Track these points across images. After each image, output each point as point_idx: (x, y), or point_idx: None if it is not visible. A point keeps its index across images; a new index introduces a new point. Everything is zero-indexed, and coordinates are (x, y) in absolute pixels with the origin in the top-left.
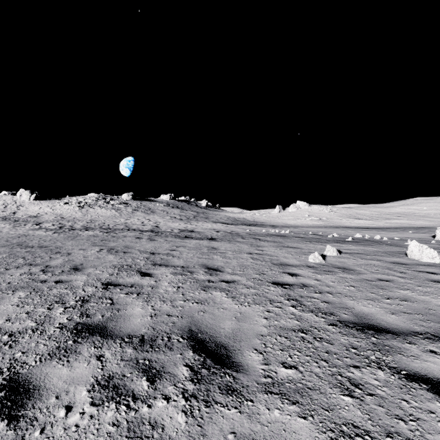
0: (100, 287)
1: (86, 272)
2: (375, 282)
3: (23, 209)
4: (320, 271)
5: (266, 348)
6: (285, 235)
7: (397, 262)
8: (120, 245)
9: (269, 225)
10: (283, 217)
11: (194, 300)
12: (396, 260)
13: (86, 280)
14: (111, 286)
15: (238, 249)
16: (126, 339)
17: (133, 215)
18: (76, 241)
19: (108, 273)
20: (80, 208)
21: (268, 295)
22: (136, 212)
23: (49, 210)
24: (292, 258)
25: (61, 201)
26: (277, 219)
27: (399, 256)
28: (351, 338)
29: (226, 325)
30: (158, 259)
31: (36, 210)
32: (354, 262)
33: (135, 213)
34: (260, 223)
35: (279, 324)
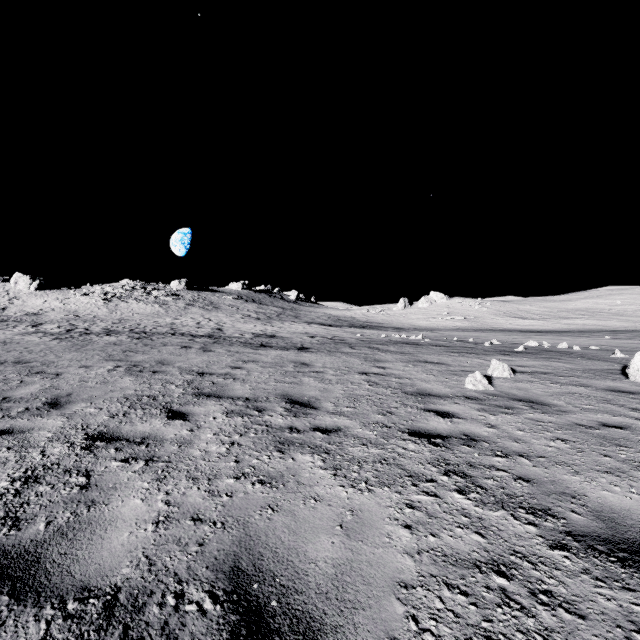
0: (79, 445)
1: (70, 411)
2: (599, 431)
3: (18, 303)
4: (490, 406)
5: (421, 635)
6: (417, 342)
7: (617, 389)
8: (151, 360)
9: (389, 328)
10: (410, 316)
11: (258, 477)
12: (612, 385)
13: (60, 429)
14: (101, 442)
15: (345, 366)
16: (72, 603)
17: (186, 312)
18: (82, 353)
19: (109, 412)
20: (106, 302)
21: (405, 463)
22: (191, 307)
23: (58, 304)
24: (436, 382)
25: (78, 292)
26: (401, 319)
27: (614, 377)
28: (621, 593)
29: (320, 550)
30: (207, 384)
31: (37, 305)
32: (543, 389)
33: (190, 309)
34: (377, 324)
35: (440, 546)
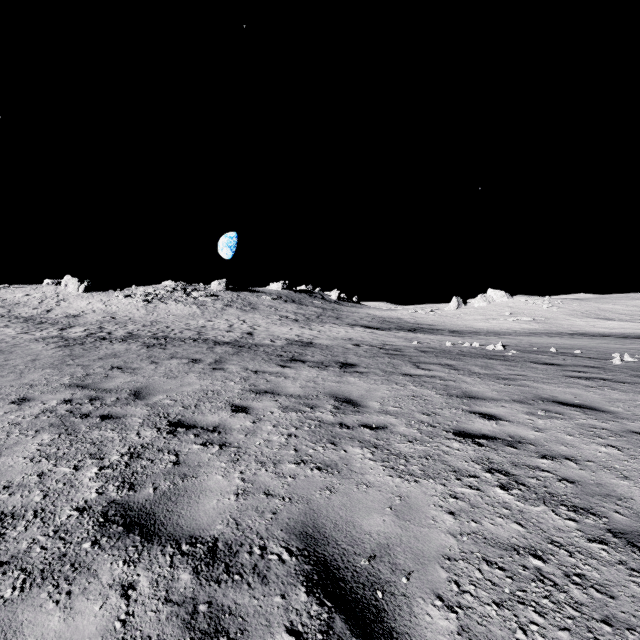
0: None
1: None
2: None
3: (64, 305)
4: None
5: None
6: (504, 356)
7: None
8: (129, 386)
9: (445, 331)
10: (465, 316)
11: None
12: None
13: None
14: None
15: (421, 411)
16: None
17: (222, 313)
18: (57, 370)
19: None
20: (146, 303)
21: None
22: (228, 308)
23: (100, 306)
24: None
25: (121, 293)
26: (455, 320)
27: None
28: None
29: None
30: (161, 466)
31: (81, 307)
32: None
33: (227, 310)
34: (428, 326)
35: None
